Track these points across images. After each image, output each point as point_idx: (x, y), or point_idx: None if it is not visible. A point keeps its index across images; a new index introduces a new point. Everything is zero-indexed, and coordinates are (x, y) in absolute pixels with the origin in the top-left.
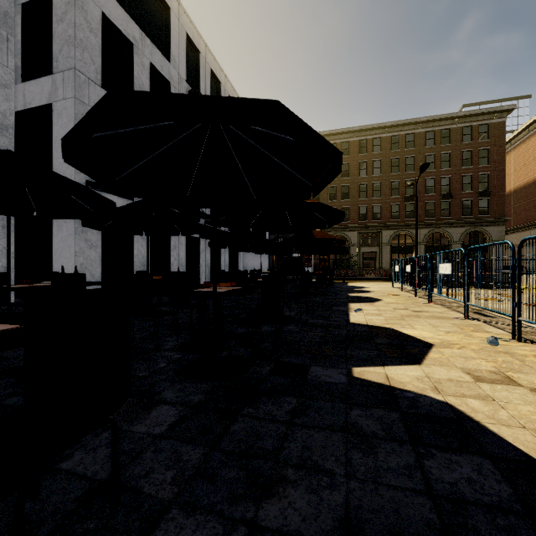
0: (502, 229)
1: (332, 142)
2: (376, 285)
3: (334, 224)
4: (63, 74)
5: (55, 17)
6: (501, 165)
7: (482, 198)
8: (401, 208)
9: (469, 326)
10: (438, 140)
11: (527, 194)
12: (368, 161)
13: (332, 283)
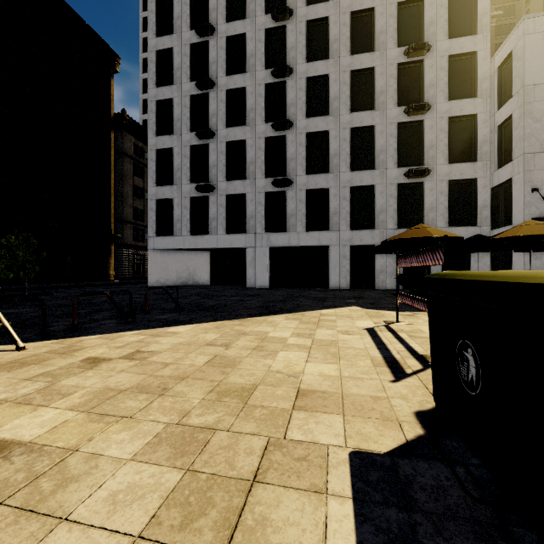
0: None
1: None
2: None
3: None
4: (517, 160)
5: (513, 127)
6: None
7: None
8: None
9: None
10: None
11: None
12: None
13: None
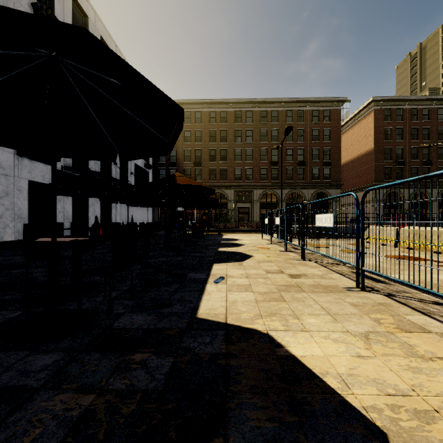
0: (339, 191)
1: (213, 110)
2: (248, 236)
3: (174, 142)
4: None
5: None
6: (338, 142)
7: (326, 167)
8: (268, 171)
9: (379, 310)
10: (295, 118)
11: (353, 167)
12: (242, 129)
13: (207, 235)
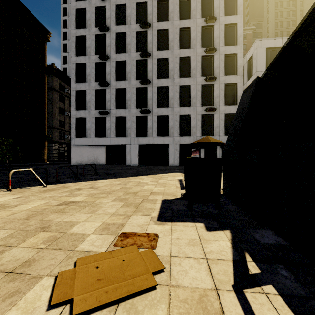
0: None
1: None
2: None
3: None
4: None
5: None
6: None
7: None
8: None
9: None
10: None
11: None
12: None
13: None
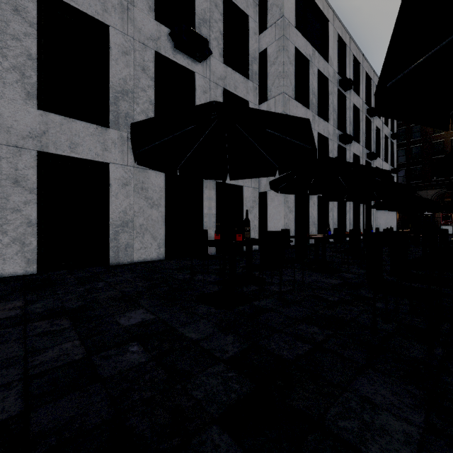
0: None
1: None
2: None
3: None
4: (274, 99)
5: (269, 63)
6: None
7: None
8: None
9: None
10: None
11: None
12: None
13: None
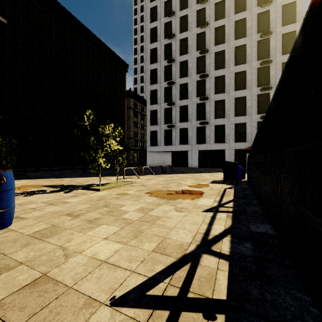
0: None
1: None
2: None
3: None
4: None
5: None
6: None
7: None
8: None
9: None
10: None
11: None
12: None
13: None
